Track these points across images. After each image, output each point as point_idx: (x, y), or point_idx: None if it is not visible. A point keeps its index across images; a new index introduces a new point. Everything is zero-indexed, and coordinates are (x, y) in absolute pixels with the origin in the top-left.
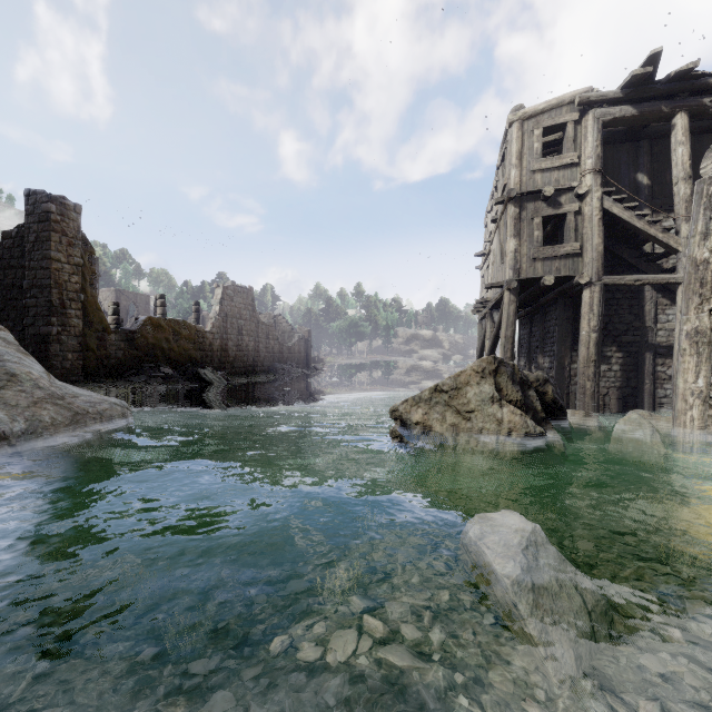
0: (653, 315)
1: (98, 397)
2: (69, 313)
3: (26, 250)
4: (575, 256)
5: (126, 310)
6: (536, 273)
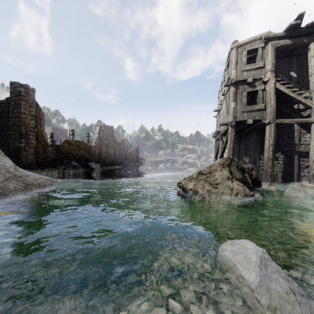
0: (298, 138)
1: (39, 176)
2: (29, 137)
3: (10, 109)
4: (262, 110)
5: (57, 137)
6: (244, 118)
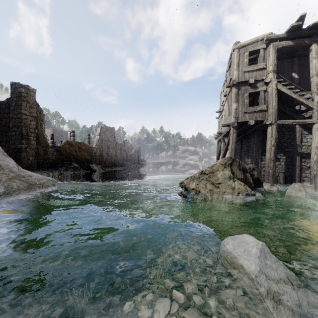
0: (300, 139)
1: (41, 176)
2: (30, 138)
3: (10, 110)
4: (264, 111)
5: (57, 138)
6: (246, 119)
